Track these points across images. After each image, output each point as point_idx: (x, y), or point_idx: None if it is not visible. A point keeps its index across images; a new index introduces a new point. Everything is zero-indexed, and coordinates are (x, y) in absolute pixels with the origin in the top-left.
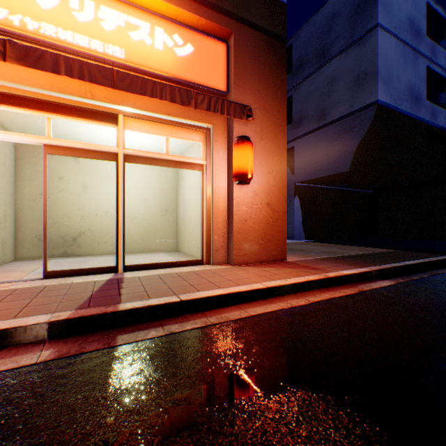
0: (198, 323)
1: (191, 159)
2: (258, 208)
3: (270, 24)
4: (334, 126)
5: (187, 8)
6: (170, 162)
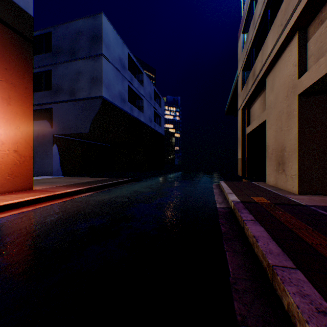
0: None
1: None
2: (7, 153)
3: (18, 25)
4: (80, 102)
5: None
6: None
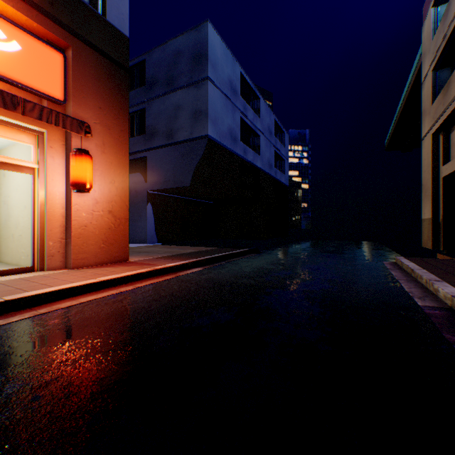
0: (27, 315)
1: (18, 161)
2: (101, 214)
3: (113, 51)
4: (179, 146)
5: (12, 3)
6: None
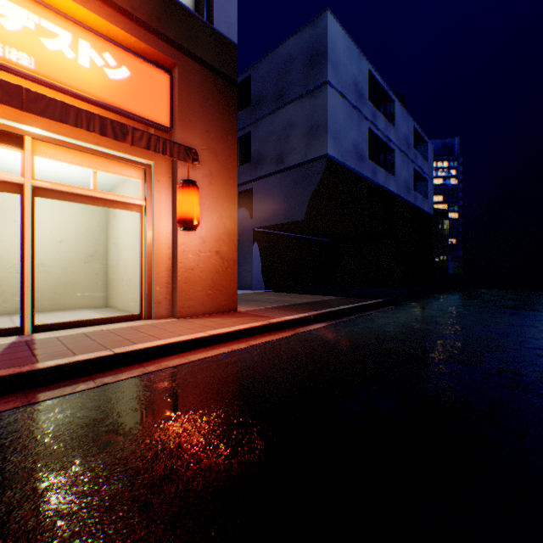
0: (135, 373)
1: (127, 198)
2: (207, 256)
3: (220, 63)
4: (291, 172)
5: (122, 26)
6: (99, 199)
